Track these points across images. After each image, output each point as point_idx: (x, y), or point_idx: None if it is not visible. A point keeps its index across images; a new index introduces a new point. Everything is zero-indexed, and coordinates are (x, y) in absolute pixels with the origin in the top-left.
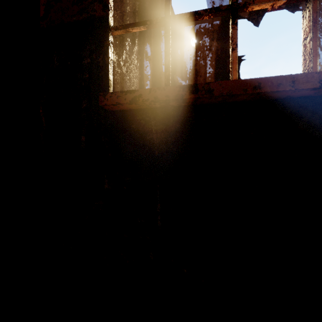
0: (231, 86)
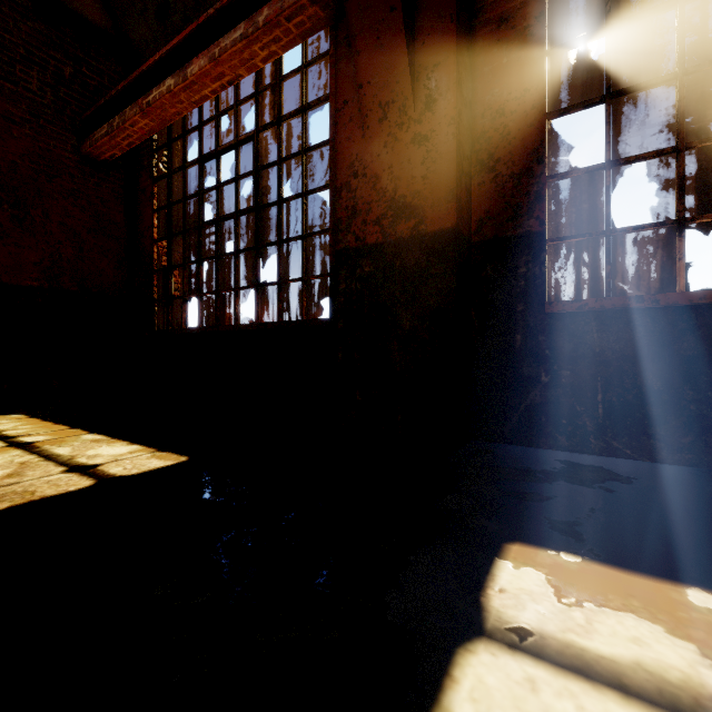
0: (676, 298)
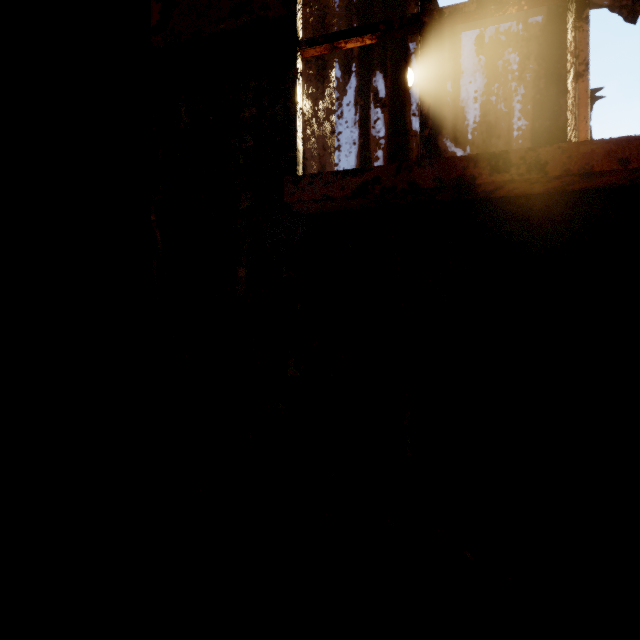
0: (589, 154)
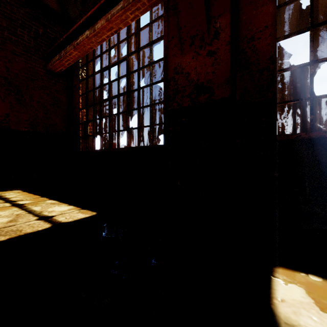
0: None
